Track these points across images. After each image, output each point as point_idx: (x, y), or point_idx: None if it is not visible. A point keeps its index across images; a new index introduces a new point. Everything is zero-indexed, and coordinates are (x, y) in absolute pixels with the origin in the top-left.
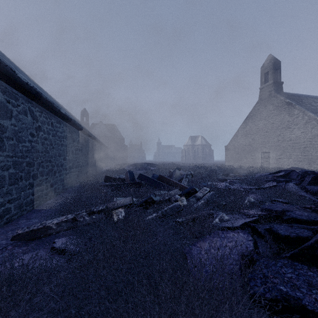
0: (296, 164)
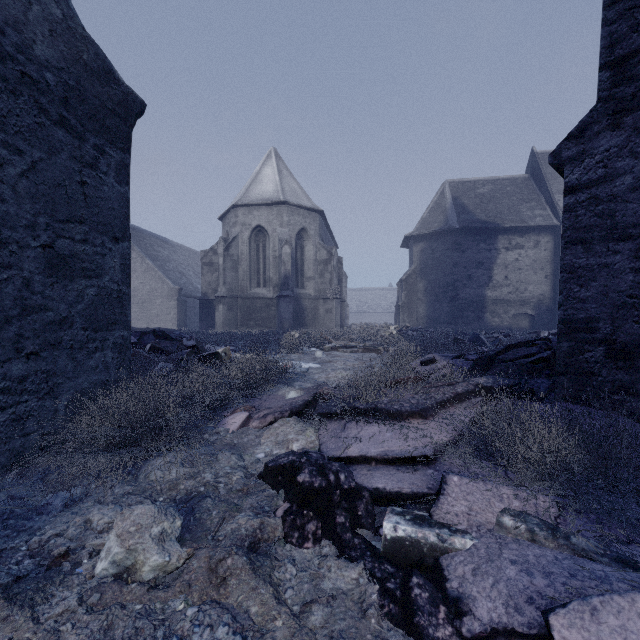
0: (135, 324)
